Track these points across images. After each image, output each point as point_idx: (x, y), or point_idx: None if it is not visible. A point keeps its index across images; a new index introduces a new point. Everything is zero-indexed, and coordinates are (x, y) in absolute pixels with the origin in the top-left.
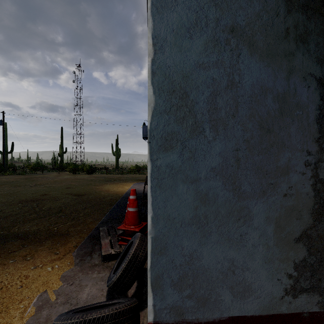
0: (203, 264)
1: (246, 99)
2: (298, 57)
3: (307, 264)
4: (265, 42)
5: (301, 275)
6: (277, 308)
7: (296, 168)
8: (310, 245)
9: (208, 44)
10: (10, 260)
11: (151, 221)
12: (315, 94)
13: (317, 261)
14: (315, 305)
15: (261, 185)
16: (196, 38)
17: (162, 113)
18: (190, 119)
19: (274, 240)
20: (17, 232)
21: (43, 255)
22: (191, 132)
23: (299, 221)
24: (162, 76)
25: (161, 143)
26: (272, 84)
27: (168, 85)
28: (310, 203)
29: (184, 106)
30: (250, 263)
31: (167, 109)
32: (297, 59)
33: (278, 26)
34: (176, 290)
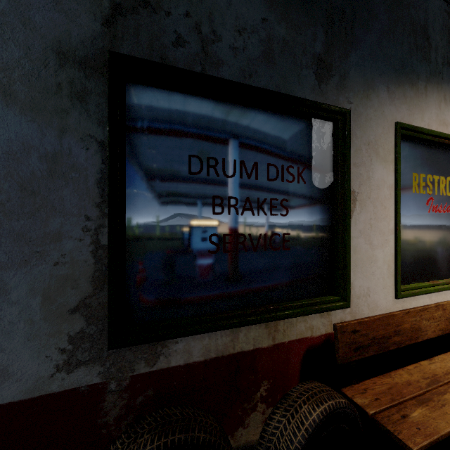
0: None
1: (0, 156)
2: (74, 116)
3: (86, 335)
4: (29, 94)
5: (79, 347)
6: (45, 388)
7: (71, 234)
8: (89, 315)
9: None
10: None
11: None
12: (96, 157)
13: (98, 330)
14: (96, 377)
15: (23, 254)
16: None
17: None
18: None
19: (42, 314)
20: None
21: None
22: None
23: (75, 290)
24: None
25: None
26: (38, 141)
27: None
28: (89, 270)
29: None
30: (7, 343)
31: None
32: (73, 118)
33: (47, 78)
34: None
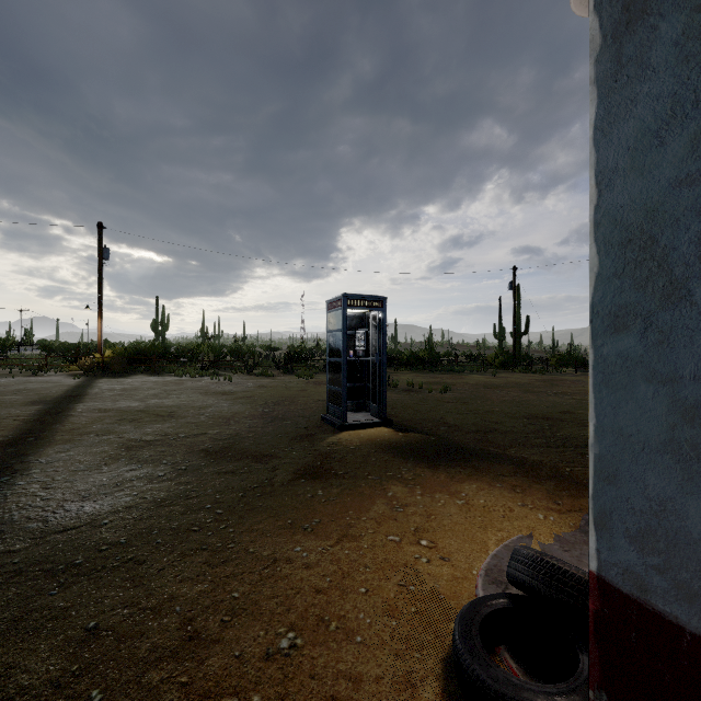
0: (688, 528)
1: None
2: None
3: None
4: None
5: None
6: None
7: None
8: None
9: (700, 136)
10: (497, 484)
11: (593, 431)
12: None
13: None
14: None
15: None
16: (672, 139)
17: (610, 278)
18: (659, 279)
19: None
20: (512, 455)
21: (537, 496)
22: (662, 300)
23: None
24: (610, 224)
25: (609, 322)
26: None
27: (619, 234)
28: None
29: (648, 260)
30: None
31: (619, 270)
32: None
33: None
34: (633, 547)
